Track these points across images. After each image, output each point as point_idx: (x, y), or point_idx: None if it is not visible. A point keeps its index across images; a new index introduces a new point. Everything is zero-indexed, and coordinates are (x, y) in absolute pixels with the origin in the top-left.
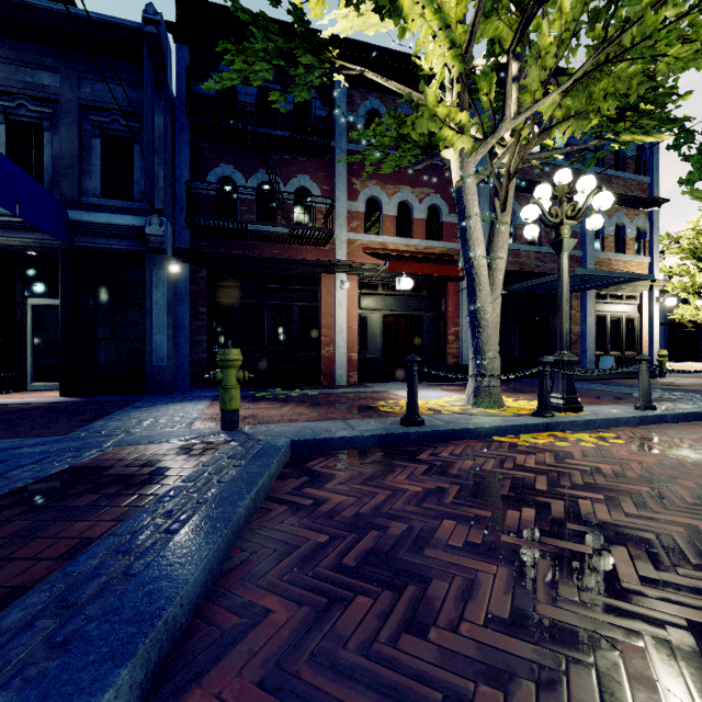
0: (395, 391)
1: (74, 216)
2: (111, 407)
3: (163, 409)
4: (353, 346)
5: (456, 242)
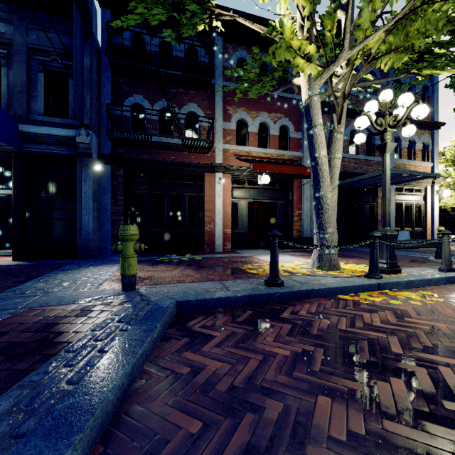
0: (257, 256)
1: (22, 128)
2: (46, 269)
3: (84, 271)
4: (228, 223)
5: (299, 152)
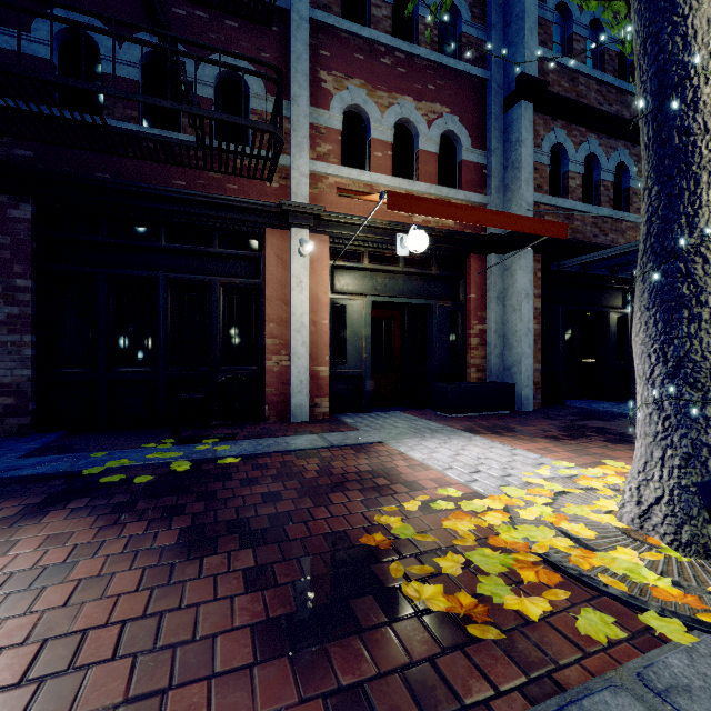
0: (401, 442)
1: None
2: None
3: None
4: (322, 353)
5: (482, 194)
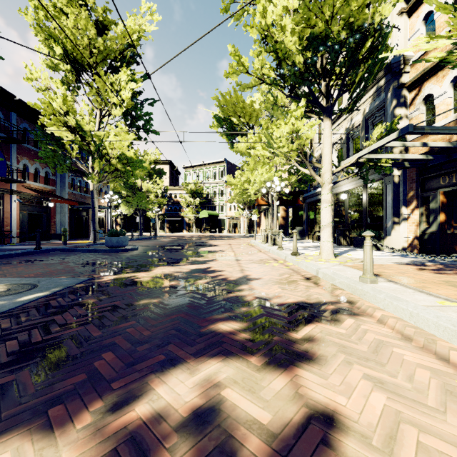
0: (53, 242)
1: None
2: None
3: (13, 247)
4: (18, 226)
5: (55, 187)
